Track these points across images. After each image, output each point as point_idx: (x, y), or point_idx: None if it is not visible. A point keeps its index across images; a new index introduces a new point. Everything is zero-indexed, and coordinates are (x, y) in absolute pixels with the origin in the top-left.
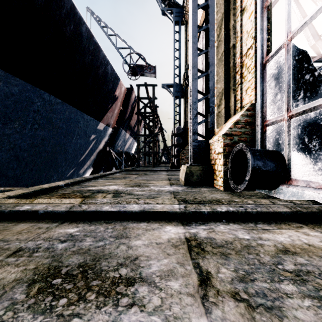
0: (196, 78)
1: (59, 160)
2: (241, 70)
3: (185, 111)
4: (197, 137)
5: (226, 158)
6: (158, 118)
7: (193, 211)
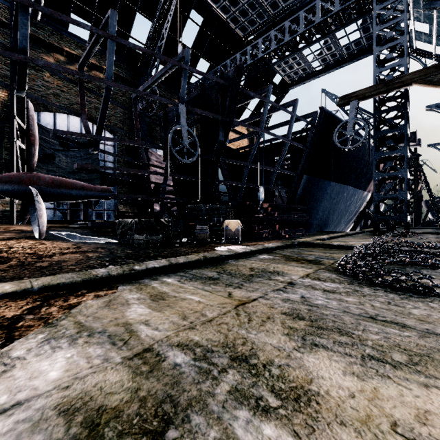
0: None
1: (341, 219)
2: None
3: None
4: None
5: None
6: (421, 173)
7: (439, 233)
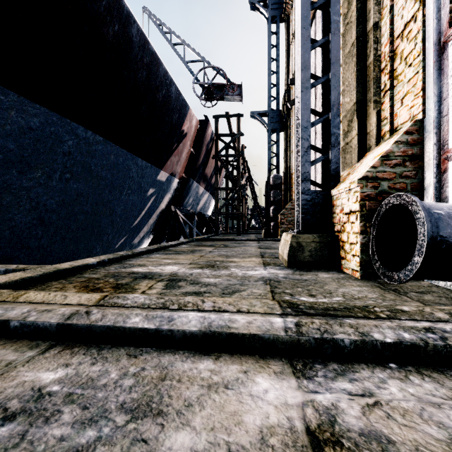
0: (308, 87)
1: (103, 224)
2: (390, 65)
3: (287, 151)
4: (309, 185)
5: (365, 221)
6: (245, 164)
7: (318, 338)
